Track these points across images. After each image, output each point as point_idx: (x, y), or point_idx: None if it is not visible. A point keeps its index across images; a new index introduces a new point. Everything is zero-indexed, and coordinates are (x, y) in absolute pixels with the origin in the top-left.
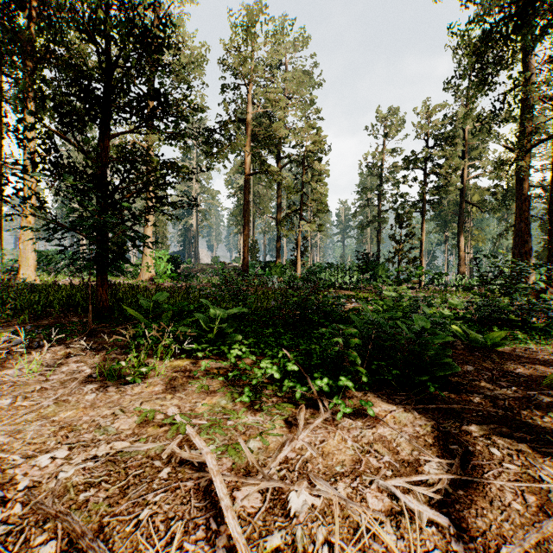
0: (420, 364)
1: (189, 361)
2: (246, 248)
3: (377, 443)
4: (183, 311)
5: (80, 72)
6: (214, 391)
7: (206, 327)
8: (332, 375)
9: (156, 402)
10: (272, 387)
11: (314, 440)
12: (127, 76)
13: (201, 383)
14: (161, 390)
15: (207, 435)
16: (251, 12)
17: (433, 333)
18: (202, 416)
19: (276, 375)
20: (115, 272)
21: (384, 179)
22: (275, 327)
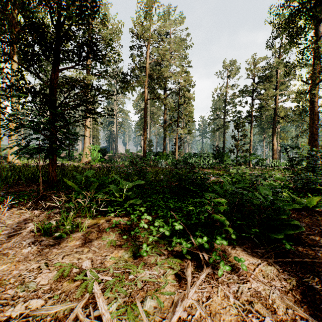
0: (275, 225)
1: (104, 219)
2: (145, 143)
3: (256, 302)
4: (104, 182)
5: (34, 23)
6: (120, 245)
7: (117, 194)
8: (207, 232)
9: (75, 255)
10: (164, 242)
11: (200, 296)
12: (68, 30)
13: (111, 237)
14: (80, 244)
15: (111, 290)
16: (148, 1)
17: (276, 200)
18: (109, 269)
19: (166, 233)
20: (68, 158)
21: (227, 103)
22: (164, 194)
